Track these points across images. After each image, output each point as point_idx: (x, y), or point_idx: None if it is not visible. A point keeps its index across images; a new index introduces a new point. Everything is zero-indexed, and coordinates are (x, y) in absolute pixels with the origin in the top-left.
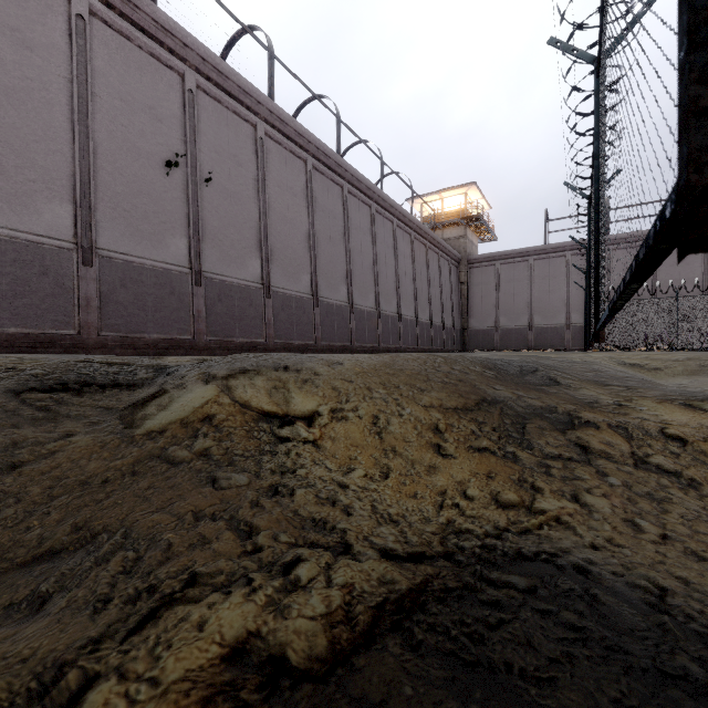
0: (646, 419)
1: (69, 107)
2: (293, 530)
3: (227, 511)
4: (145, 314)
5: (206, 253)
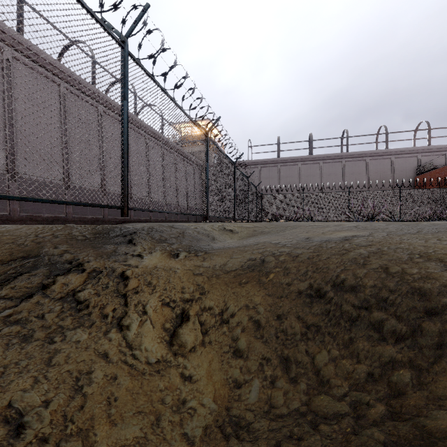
0: (129, 265)
1: None
2: None
3: None
4: None
5: None
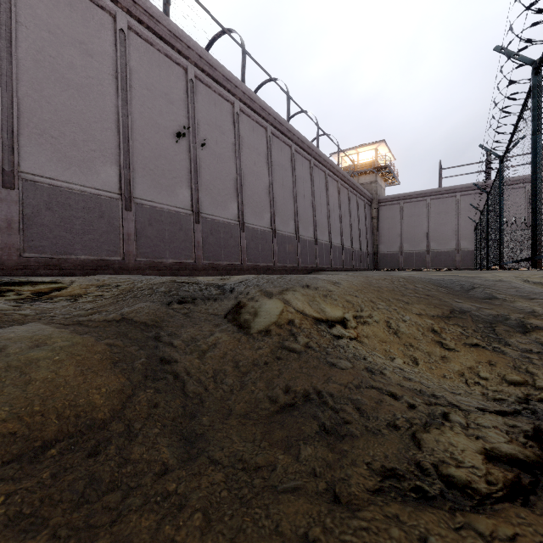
0: None
1: (115, 97)
2: (416, 395)
3: (363, 383)
4: (164, 245)
5: (202, 199)
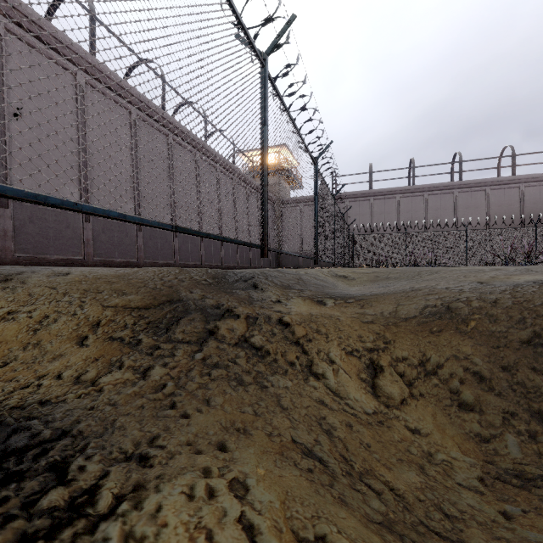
0: (280, 312)
1: None
2: None
3: None
4: None
5: (15, 180)
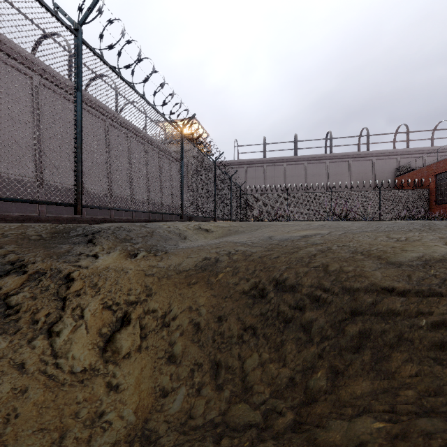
0: (79, 266)
1: None
2: None
3: None
4: None
5: None
